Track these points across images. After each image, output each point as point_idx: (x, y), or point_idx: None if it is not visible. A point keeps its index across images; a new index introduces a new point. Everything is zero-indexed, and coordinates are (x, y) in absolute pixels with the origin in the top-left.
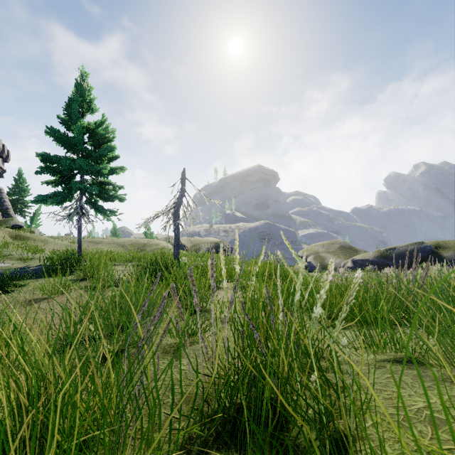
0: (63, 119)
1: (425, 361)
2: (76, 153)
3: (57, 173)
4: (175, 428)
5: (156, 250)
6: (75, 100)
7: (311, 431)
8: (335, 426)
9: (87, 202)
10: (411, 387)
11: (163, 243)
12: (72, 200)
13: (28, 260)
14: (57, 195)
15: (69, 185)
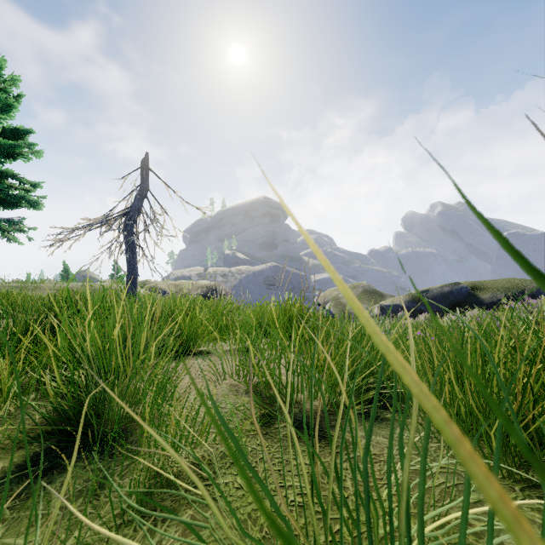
0: None
1: None
2: None
3: None
4: None
5: None
6: None
7: None
8: None
9: None
10: None
11: None
12: None
13: None
14: None
15: None
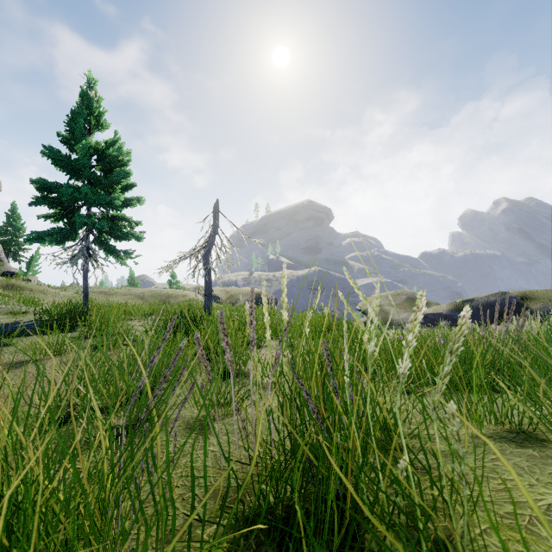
0: (65, 137)
1: (538, 436)
2: (81, 179)
3: (57, 205)
4: (197, 537)
5: (183, 303)
6: (79, 113)
7: (405, 548)
8: (431, 532)
9: (95, 242)
10: (529, 472)
11: (191, 294)
12: (77, 238)
13: (21, 314)
14: (57, 232)
15: (72, 220)
